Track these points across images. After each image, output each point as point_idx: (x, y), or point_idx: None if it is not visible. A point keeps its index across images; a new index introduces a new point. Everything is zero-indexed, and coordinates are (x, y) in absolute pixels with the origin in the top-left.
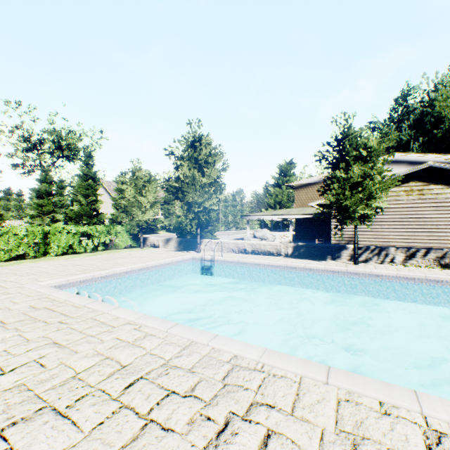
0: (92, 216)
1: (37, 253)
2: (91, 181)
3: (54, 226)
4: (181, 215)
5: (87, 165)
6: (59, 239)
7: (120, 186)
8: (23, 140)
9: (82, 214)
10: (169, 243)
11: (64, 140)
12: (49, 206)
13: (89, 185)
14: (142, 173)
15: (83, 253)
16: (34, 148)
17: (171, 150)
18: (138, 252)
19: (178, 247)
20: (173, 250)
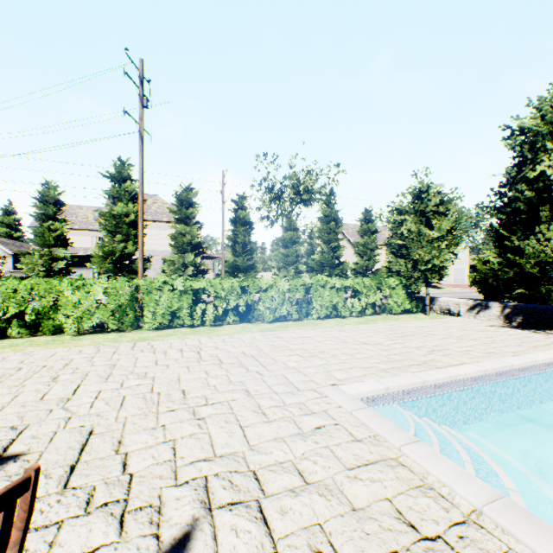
0: (333, 266)
1: (299, 314)
2: (332, 224)
3: (316, 279)
4: (551, 256)
5: (328, 205)
6: (321, 296)
7: (364, 227)
8: (268, 192)
9: (323, 263)
10: (482, 310)
11: (301, 183)
12: (293, 256)
13: (330, 229)
14: (429, 191)
15: (346, 317)
16: (276, 198)
17: (517, 126)
18: (434, 324)
19: (509, 319)
20: (500, 325)
